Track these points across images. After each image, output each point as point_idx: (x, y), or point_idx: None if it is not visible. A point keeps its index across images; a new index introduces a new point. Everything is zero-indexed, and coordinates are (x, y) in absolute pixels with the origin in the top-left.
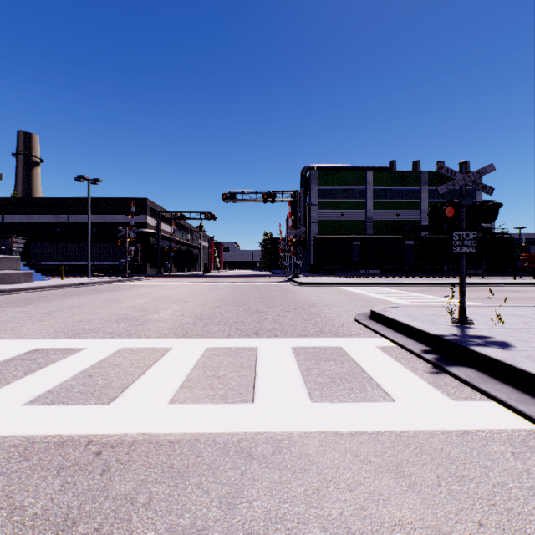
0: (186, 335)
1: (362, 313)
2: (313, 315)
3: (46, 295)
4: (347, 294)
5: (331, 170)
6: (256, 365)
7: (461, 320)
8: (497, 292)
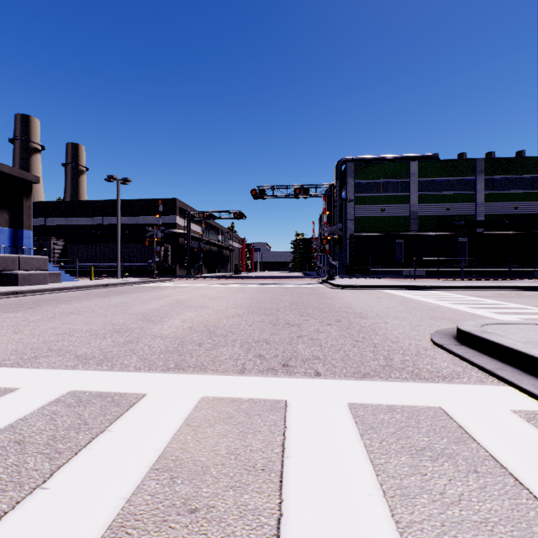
0: (180, 366)
1: (440, 332)
2: (365, 332)
3: (61, 297)
4: (399, 300)
5: (370, 162)
6: (282, 465)
7: None
8: None
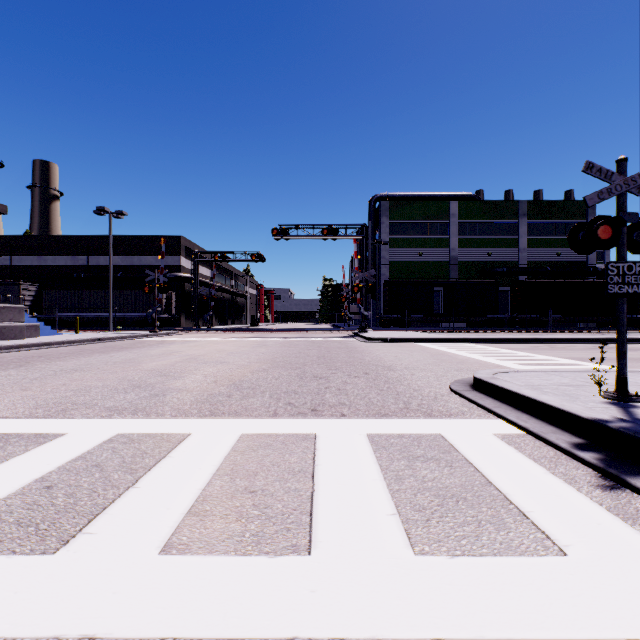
0: (215, 413)
1: (459, 381)
2: (391, 383)
3: (50, 353)
4: (431, 353)
5: (406, 200)
6: (314, 469)
7: (622, 395)
8: (628, 352)
